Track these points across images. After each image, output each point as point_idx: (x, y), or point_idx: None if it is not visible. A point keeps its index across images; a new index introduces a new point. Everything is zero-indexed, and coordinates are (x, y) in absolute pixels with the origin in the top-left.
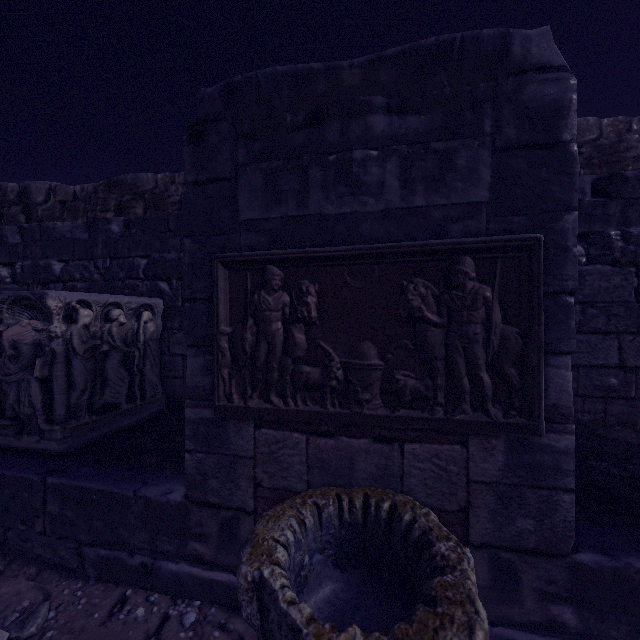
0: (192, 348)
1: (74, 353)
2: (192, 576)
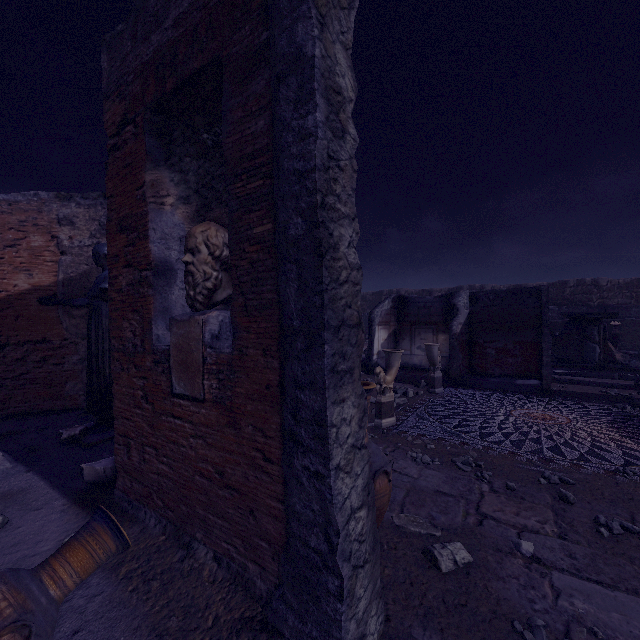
0: None
1: None
2: None
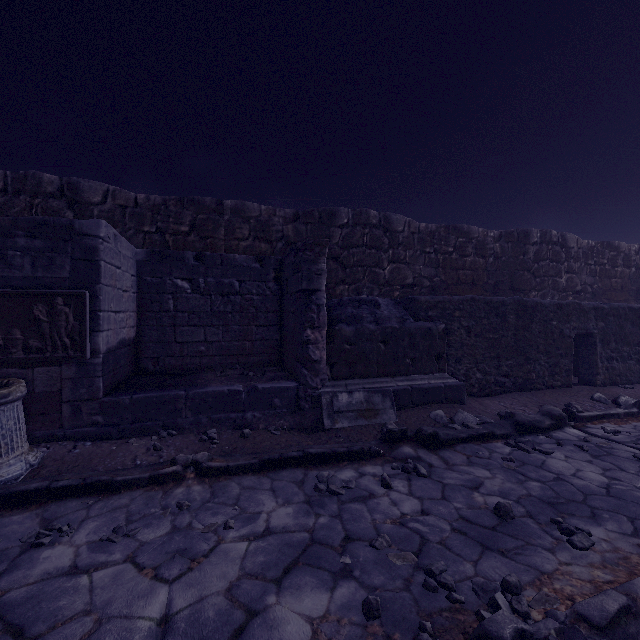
0: None
1: None
2: None
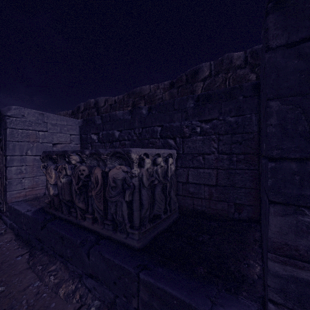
0: (276, 204)
1: (142, 186)
2: None
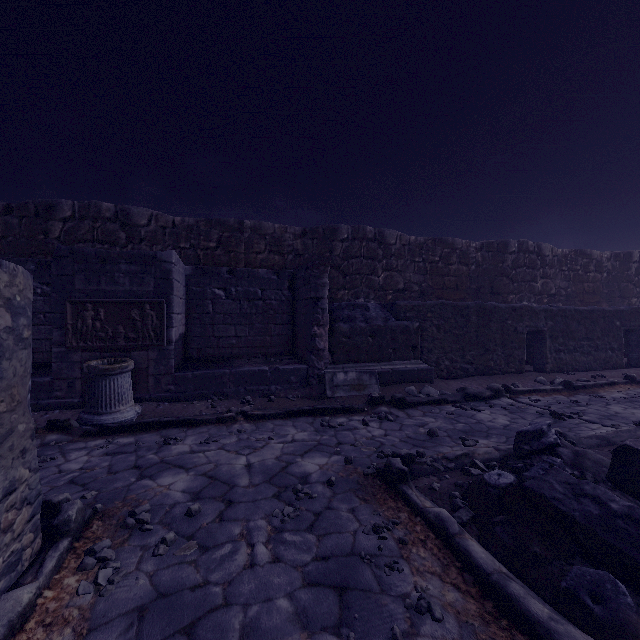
0: (55, 329)
1: None
2: (56, 402)
